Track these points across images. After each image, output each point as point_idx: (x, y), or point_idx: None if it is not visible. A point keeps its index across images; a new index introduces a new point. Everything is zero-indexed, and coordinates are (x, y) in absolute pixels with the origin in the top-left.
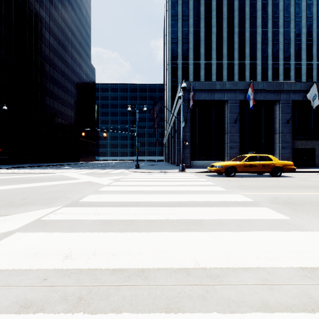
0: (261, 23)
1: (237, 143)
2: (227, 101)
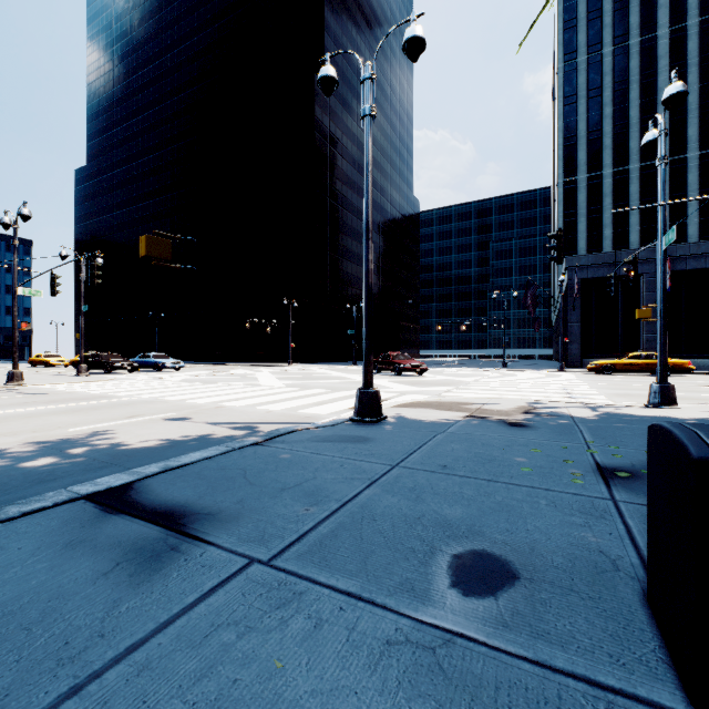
0: None
1: None
2: (641, 275)
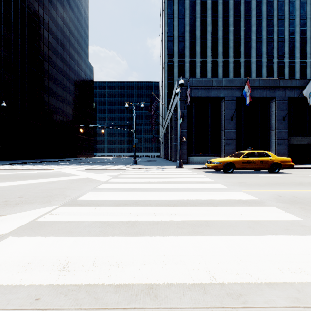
0: (256, 22)
1: (233, 140)
2: (223, 98)
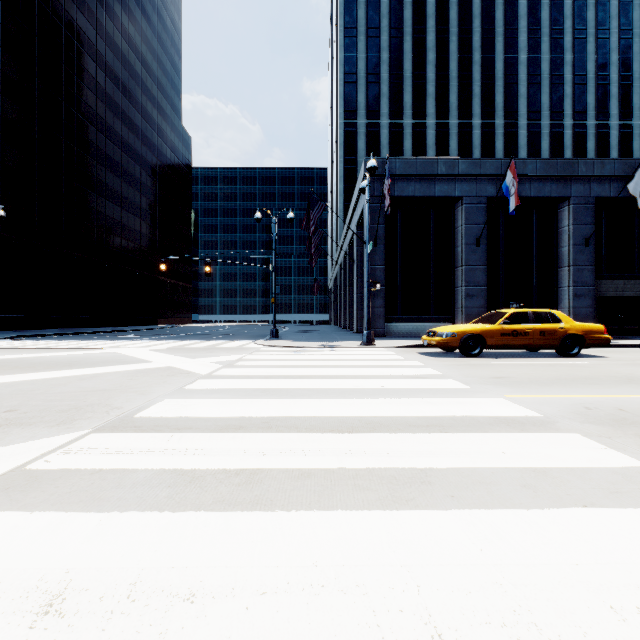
0: (528, 43)
1: (482, 287)
2: (460, 199)
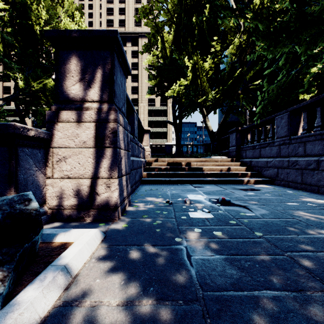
0: None
1: None
2: None
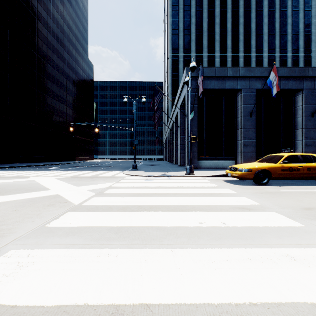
0: (268, 13)
1: (252, 140)
2: (240, 90)
